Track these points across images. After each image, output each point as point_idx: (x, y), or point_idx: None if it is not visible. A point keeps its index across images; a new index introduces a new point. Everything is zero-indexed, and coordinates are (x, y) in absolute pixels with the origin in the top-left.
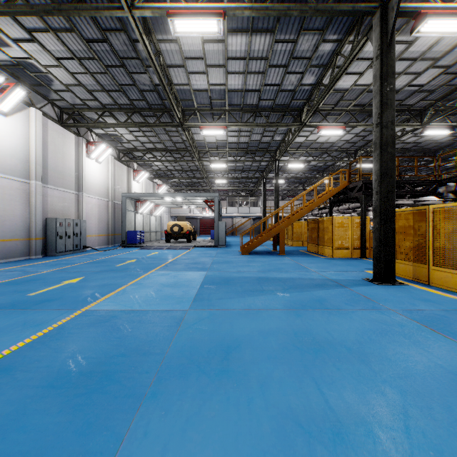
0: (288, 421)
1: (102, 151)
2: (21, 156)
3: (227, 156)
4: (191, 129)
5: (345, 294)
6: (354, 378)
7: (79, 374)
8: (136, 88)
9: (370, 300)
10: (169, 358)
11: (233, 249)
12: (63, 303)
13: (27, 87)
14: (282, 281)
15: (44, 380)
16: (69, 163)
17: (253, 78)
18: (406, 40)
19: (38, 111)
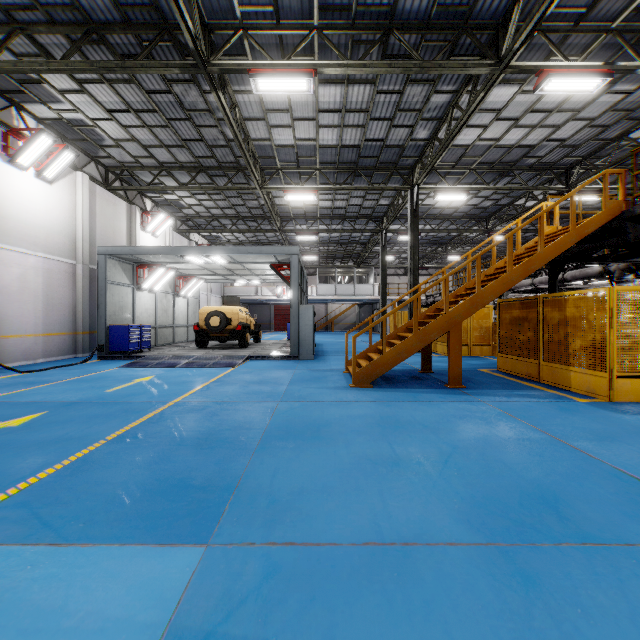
0: None
1: (46, 151)
2: None
3: (317, 184)
4: (239, 105)
5: None
6: None
7: None
8: None
9: None
10: None
11: (329, 365)
12: None
13: None
14: None
15: None
16: None
17: None
18: None
19: None
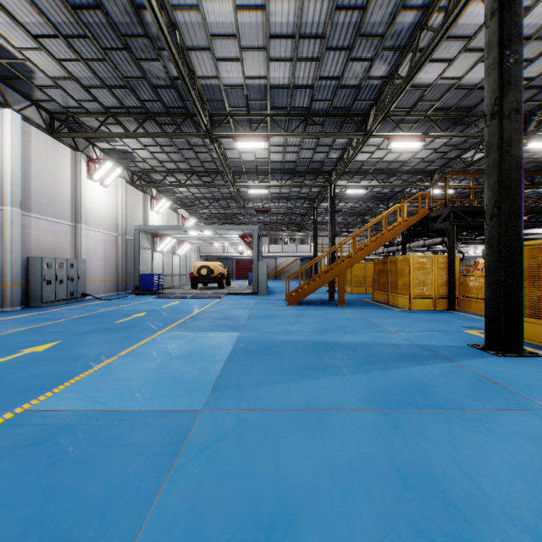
0: None
1: (108, 170)
2: None
3: (269, 180)
4: (223, 143)
5: (455, 375)
6: None
7: None
8: (147, 82)
9: (503, 387)
10: None
11: (276, 297)
12: None
13: (0, 81)
14: (350, 349)
15: None
16: (63, 185)
17: (304, 68)
18: None
19: (17, 113)
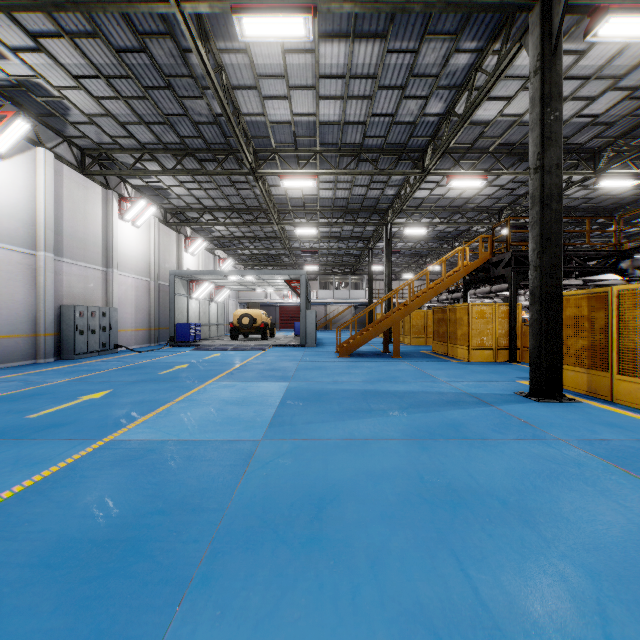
0: (417, 627)
1: (141, 209)
2: (24, 217)
3: (318, 218)
4: (267, 179)
5: (491, 416)
6: (516, 551)
7: (91, 544)
8: (188, 119)
9: (529, 424)
10: (231, 517)
11: (326, 349)
12: (77, 430)
13: (33, 118)
14: (398, 396)
15: (36, 555)
16: (94, 227)
17: (356, 106)
18: (576, 49)
19: (49, 152)
